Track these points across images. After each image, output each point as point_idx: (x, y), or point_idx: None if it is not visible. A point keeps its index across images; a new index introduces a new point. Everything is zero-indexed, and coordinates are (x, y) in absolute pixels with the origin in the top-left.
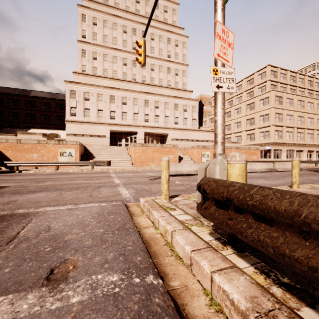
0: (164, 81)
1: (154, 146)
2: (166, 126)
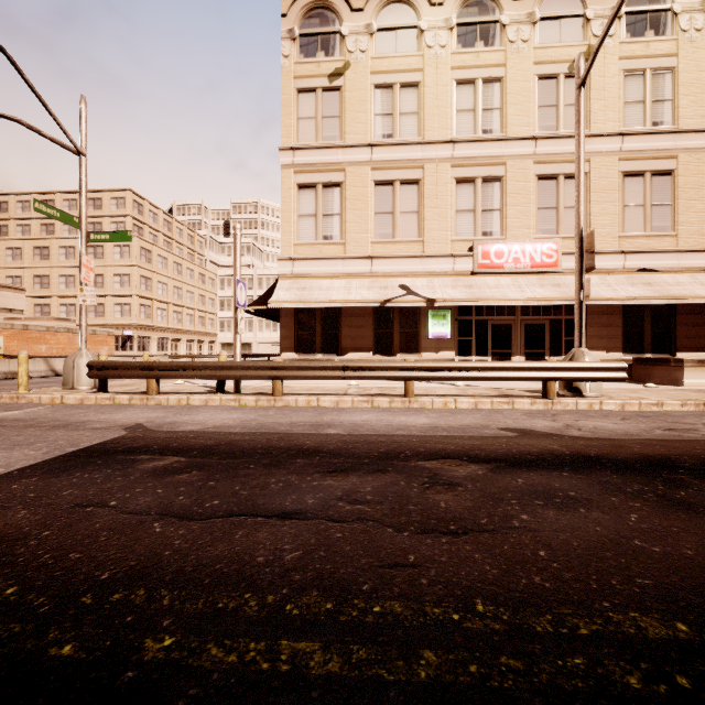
0: None
1: None
2: None
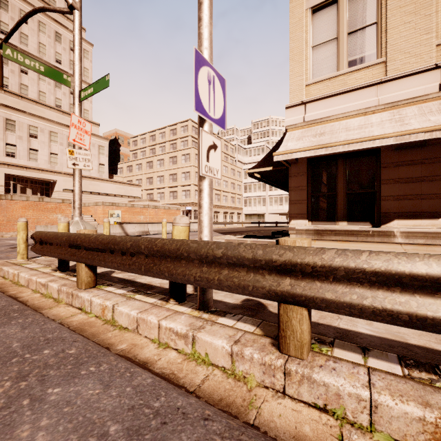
0: (49, 98)
1: (25, 199)
2: (53, 169)
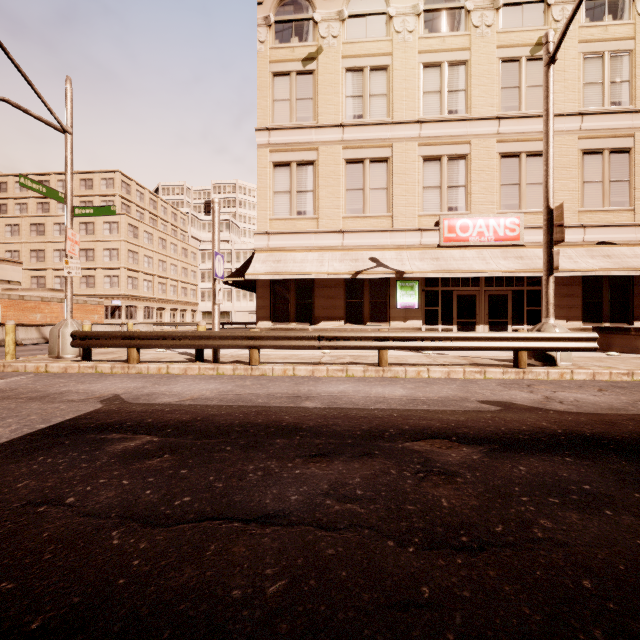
0: None
1: None
2: None
